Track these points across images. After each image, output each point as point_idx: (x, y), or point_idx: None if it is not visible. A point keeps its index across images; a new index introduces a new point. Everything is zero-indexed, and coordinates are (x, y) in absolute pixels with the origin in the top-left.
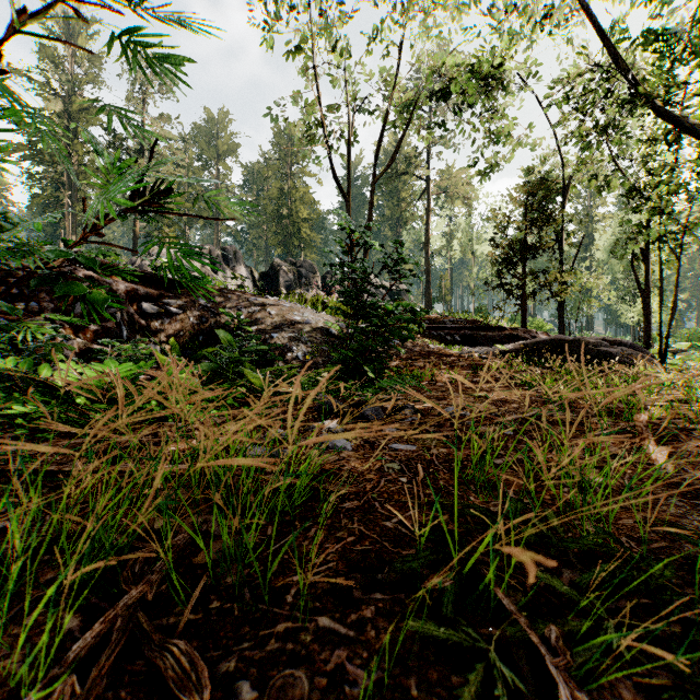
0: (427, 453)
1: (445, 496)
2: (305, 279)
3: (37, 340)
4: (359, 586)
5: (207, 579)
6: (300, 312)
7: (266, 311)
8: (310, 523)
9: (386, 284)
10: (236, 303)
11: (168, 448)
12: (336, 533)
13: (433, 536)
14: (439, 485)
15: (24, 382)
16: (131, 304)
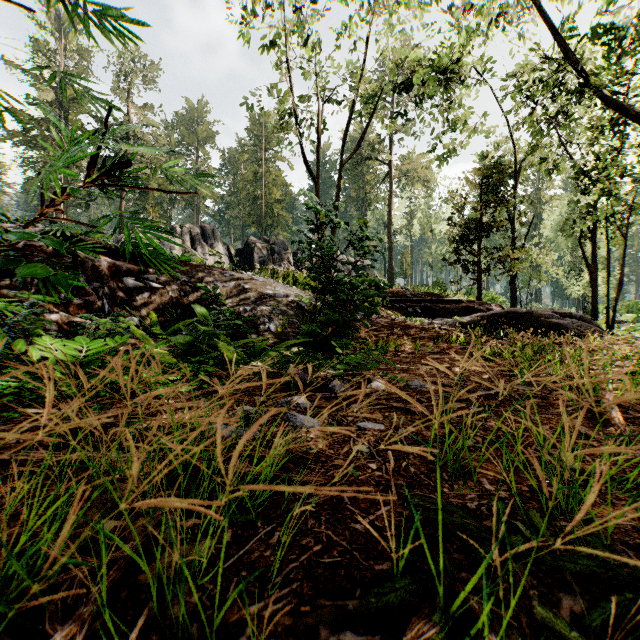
0: (395, 432)
1: (417, 487)
2: (278, 255)
3: (16, 315)
4: (326, 621)
5: (149, 610)
6: (272, 286)
7: (240, 285)
8: (273, 524)
9: (352, 260)
10: (213, 278)
11: (136, 427)
12: (301, 539)
13: (411, 554)
14: (410, 472)
15: (4, 355)
16: (113, 279)
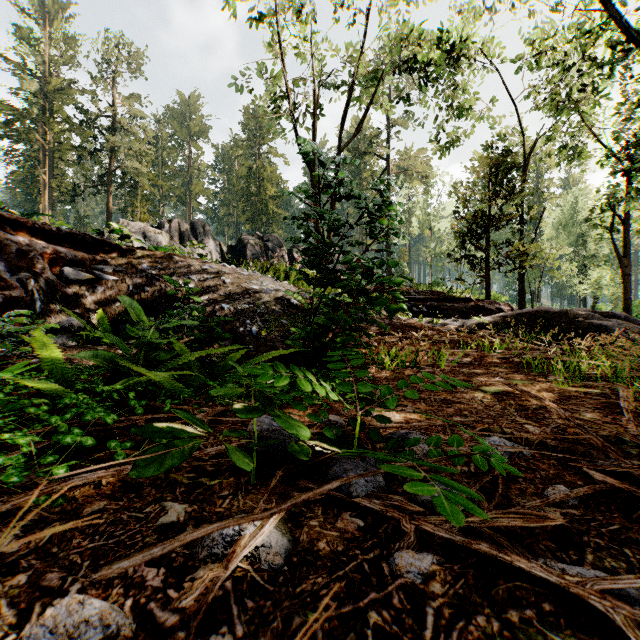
0: None
1: None
2: (272, 252)
3: None
4: None
5: None
6: (258, 280)
7: (220, 279)
8: None
9: None
10: (187, 270)
11: None
12: None
13: None
14: None
15: None
16: (53, 269)
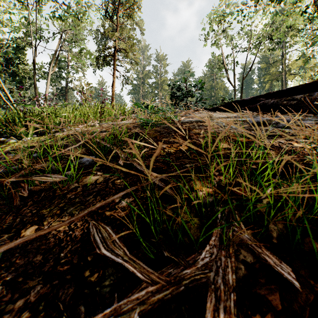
0: None
1: None
2: None
3: None
4: None
5: None
6: None
7: None
8: None
9: None
10: None
11: None
12: None
13: None
14: None
15: None
16: None
